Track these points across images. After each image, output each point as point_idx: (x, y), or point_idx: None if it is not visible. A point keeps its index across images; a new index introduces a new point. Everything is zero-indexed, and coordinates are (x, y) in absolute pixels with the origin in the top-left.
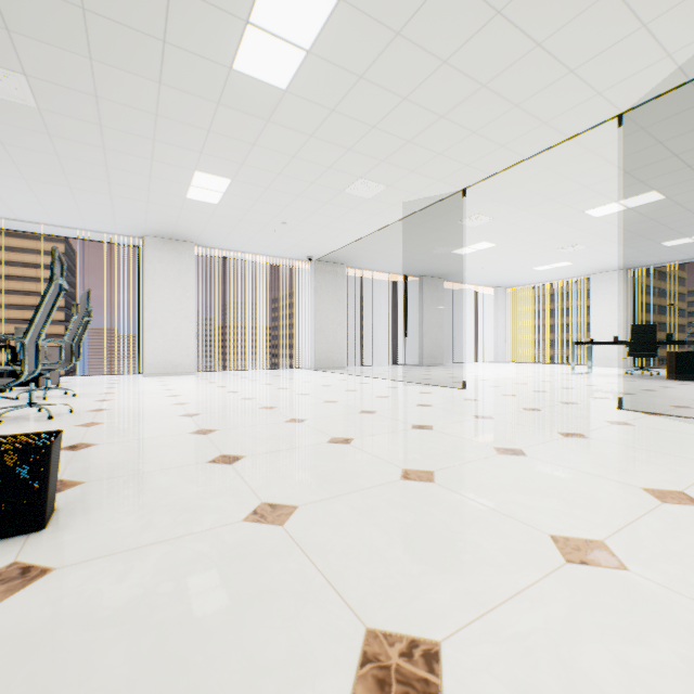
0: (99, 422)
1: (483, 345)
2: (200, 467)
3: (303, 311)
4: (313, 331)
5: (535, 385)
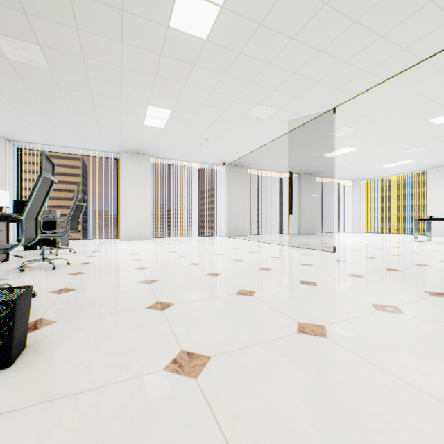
0: (83, 272)
1: (343, 220)
2: (139, 312)
3: (219, 198)
4: (226, 211)
5: (388, 250)
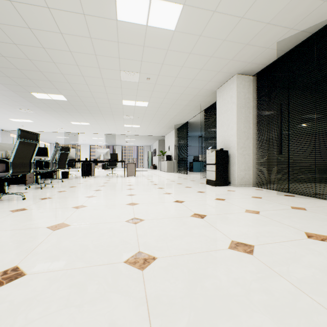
0: None
1: None
2: None
3: None
4: None
5: None
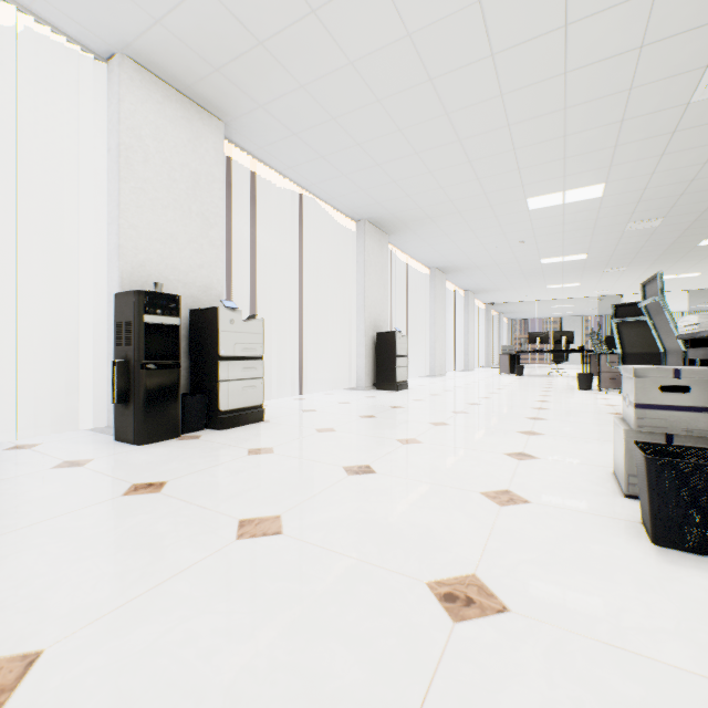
0: None
1: None
2: None
3: None
4: (487, 345)
5: None
